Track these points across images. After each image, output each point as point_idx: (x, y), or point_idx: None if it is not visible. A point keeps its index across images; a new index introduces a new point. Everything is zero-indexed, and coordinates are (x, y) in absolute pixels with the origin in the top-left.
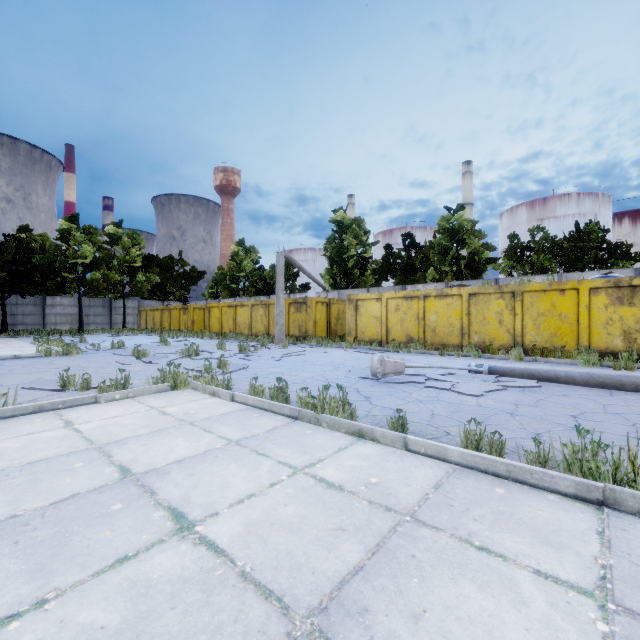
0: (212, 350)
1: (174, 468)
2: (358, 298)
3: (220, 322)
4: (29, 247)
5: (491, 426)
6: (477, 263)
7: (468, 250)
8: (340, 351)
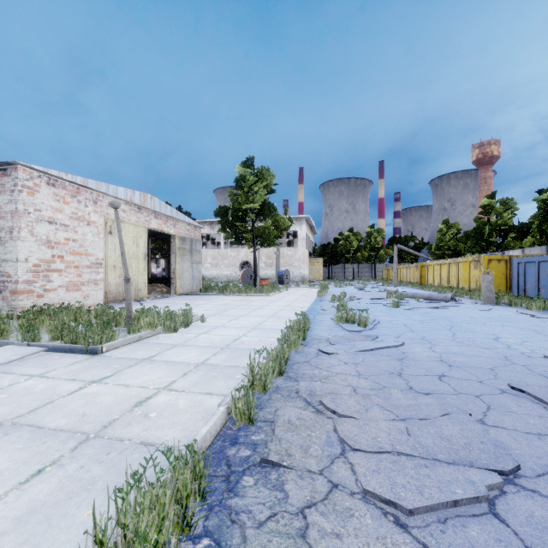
0: None
1: (303, 290)
2: (427, 264)
3: (399, 276)
4: (336, 245)
5: (338, 291)
6: None
7: None
8: (401, 288)
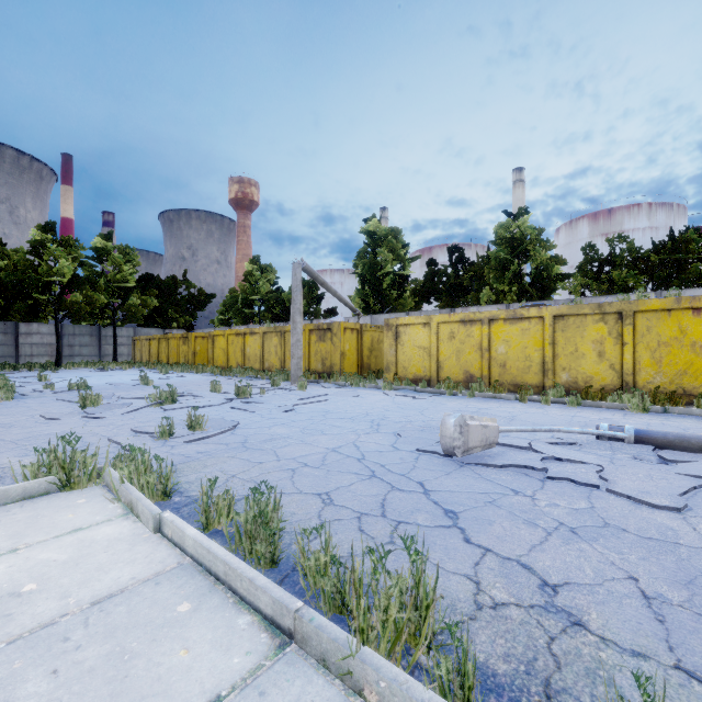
0: (201, 393)
1: None
2: (399, 323)
3: (226, 354)
4: None
5: None
6: (545, 280)
7: (532, 265)
8: (377, 394)
